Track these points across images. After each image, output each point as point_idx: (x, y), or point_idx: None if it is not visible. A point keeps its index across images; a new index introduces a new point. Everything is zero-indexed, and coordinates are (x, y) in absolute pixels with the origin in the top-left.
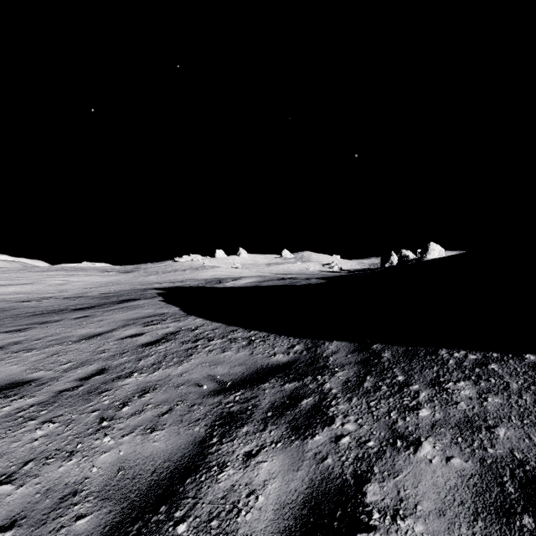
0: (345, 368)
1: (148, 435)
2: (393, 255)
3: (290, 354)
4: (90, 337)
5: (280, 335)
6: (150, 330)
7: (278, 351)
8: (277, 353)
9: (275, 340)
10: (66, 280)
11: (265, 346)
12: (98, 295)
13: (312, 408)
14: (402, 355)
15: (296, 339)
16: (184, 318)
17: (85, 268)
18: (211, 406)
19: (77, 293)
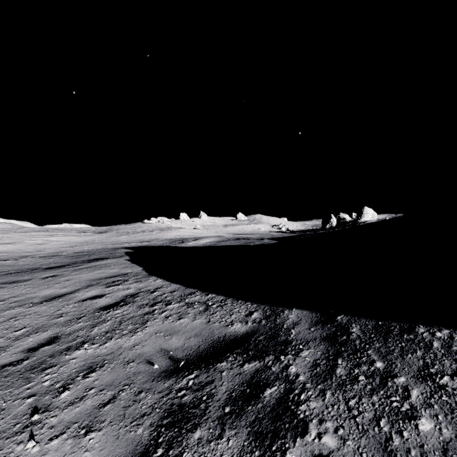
0: (310, 346)
1: (81, 439)
2: (332, 218)
3: (248, 323)
4: (52, 299)
5: (238, 299)
6: (111, 291)
7: (236, 319)
8: (235, 321)
9: (232, 305)
10: (46, 240)
11: (222, 312)
12: (72, 254)
13: (278, 403)
14: (373, 331)
15: (253, 305)
16: (145, 279)
17: (64, 229)
18: (160, 394)
19: (53, 252)
